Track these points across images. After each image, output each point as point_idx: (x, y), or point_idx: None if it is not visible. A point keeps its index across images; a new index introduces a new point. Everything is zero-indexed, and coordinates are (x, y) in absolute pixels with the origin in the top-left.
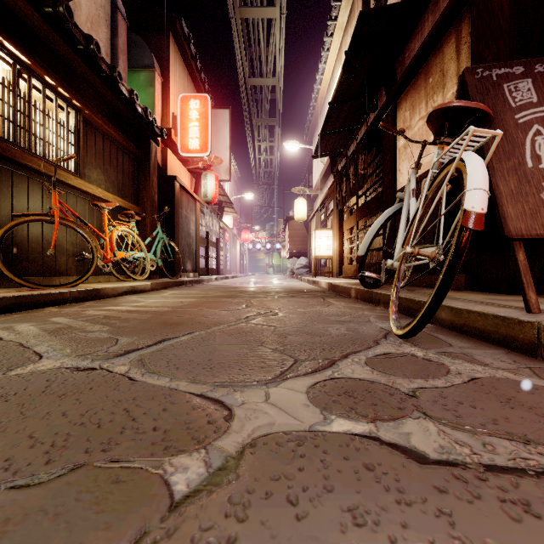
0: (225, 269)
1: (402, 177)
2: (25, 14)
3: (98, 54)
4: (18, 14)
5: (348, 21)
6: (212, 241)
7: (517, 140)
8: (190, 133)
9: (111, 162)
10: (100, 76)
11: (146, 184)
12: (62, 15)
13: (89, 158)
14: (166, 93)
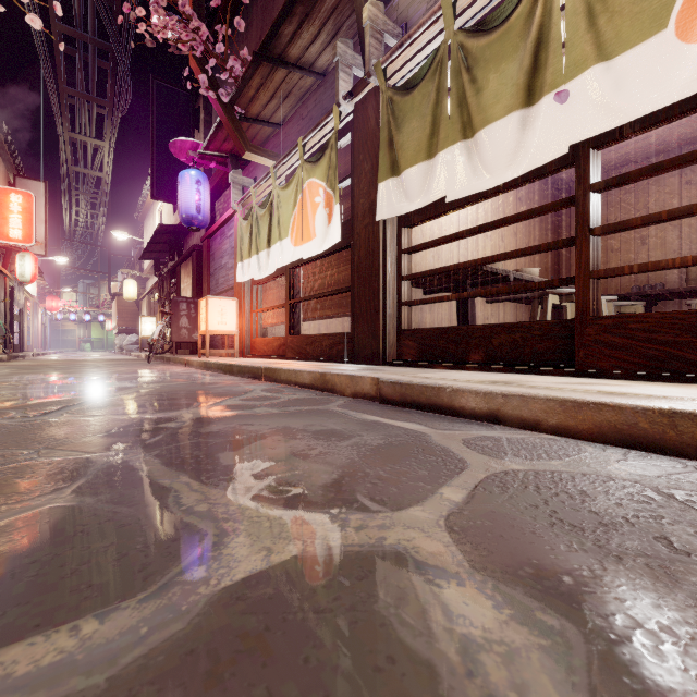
0: (28, 345)
1: None
2: None
3: None
4: None
5: None
6: (16, 315)
7: (180, 319)
8: (12, 223)
9: None
10: None
11: None
12: None
13: None
14: None
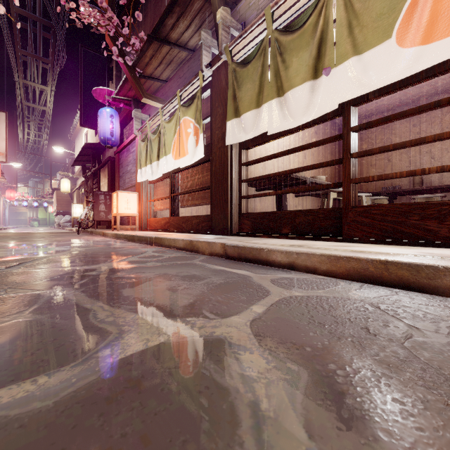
0: None
1: None
2: None
3: None
4: None
5: None
6: None
7: (99, 205)
8: None
9: None
10: None
11: None
12: None
13: None
14: None
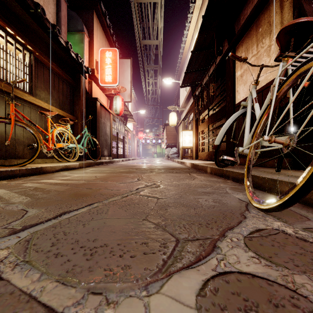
0: (128, 155)
1: (239, 95)
2: None
3: (43, 16)
4: None
5: (202, 3)
6: (120, 138)
7: None
8: (106, 71)
9: (55, 87)
10: (46, 31)
11: (78, 101)
12: None
13: (39, 84)
14: (91, 47)
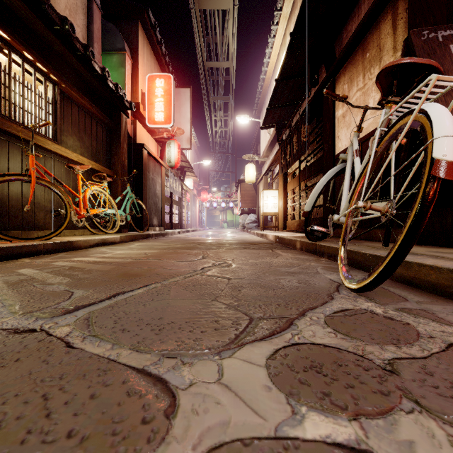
0: (187, 224)
1: (341, 142)
2: None
3: (72, 34)
4: None
5: (291, 11)
6: (175, 200)
7: None
8: (156, 107)
9: (86, 131)
10: (75, 54)
11: (117, 150)
12: None
13: (66, 126)
14: (135, 73)
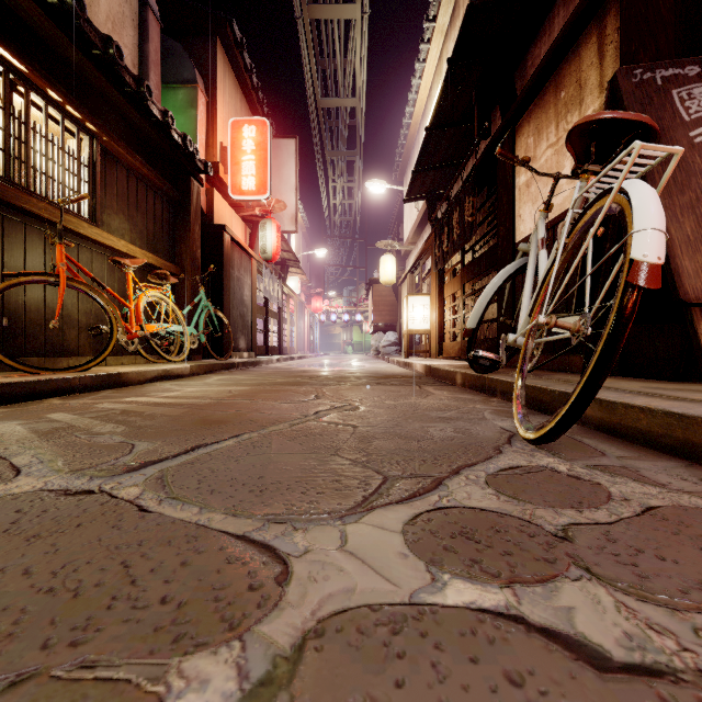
0: (290, 348)
1: (523, 225)
2: (20, 5)
3: (119, 62)
4: (10, 5)
5: (450, 22)
6: (272, 311)
7: (693, 166)
8: (244, 168)
9: (139, 206)
10: (123, 92)
11: (185, 235)
12: (70, 8)
13: (109, 200)
14: (212, 116)
